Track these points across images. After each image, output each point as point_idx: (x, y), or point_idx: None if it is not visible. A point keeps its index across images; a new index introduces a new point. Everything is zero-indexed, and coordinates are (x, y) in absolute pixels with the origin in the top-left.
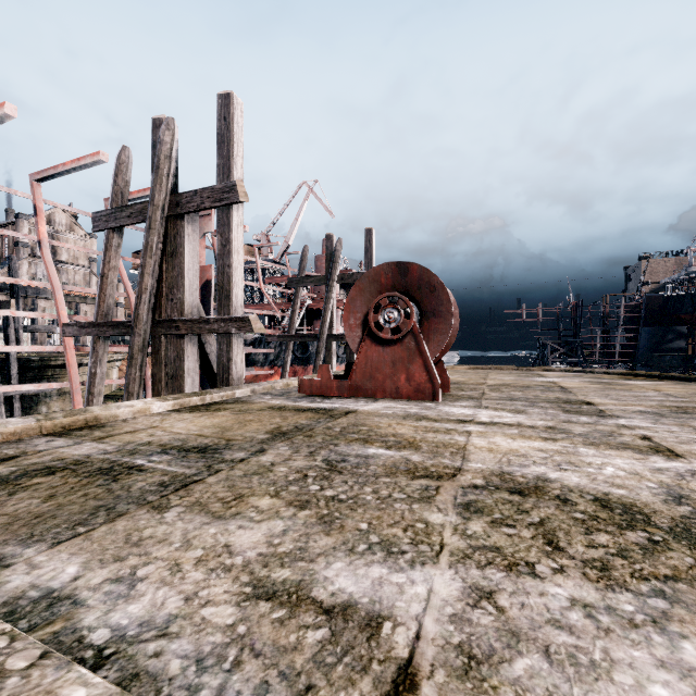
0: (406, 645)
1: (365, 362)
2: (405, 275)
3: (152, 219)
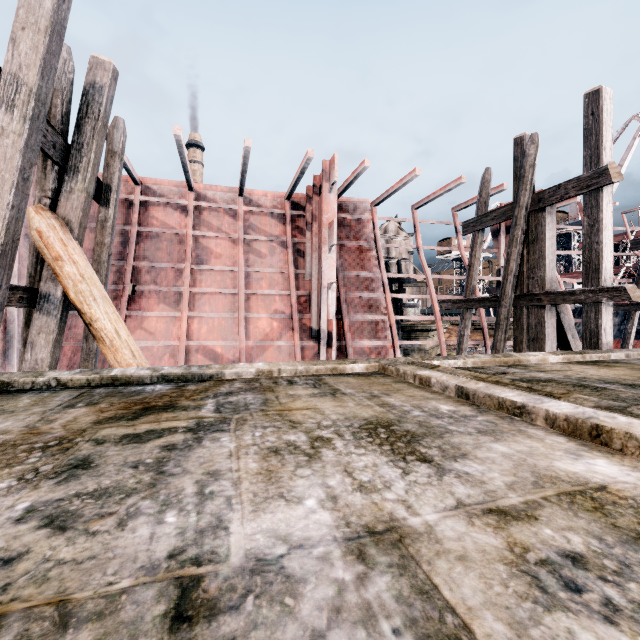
0: None
1: None
2: None
3: (517, 217)
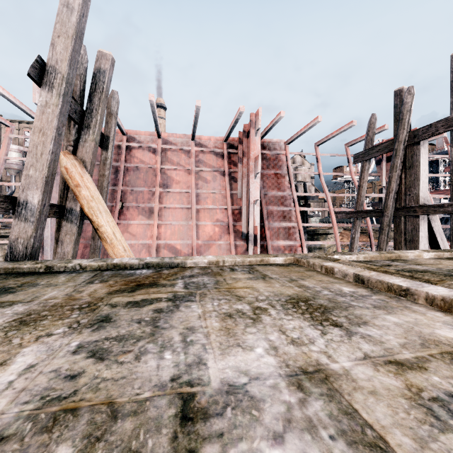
0: None
1: None
2: None
3: (397, 149)
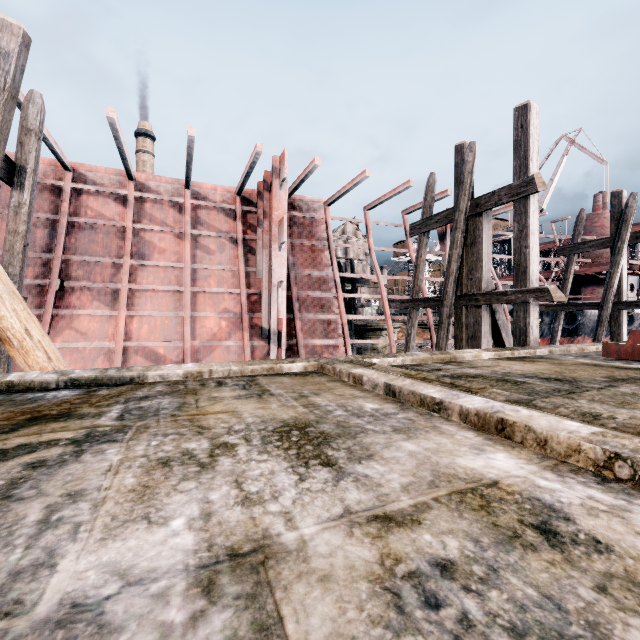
0: None
1: None
2: None
3: (458, 221)
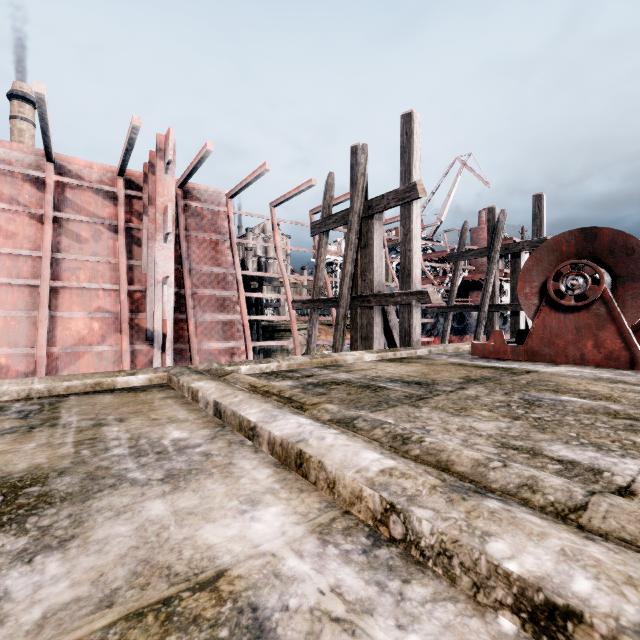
0: (623, 482)
1: (543, 329)
2: (591, 241)
3: (352, 222)
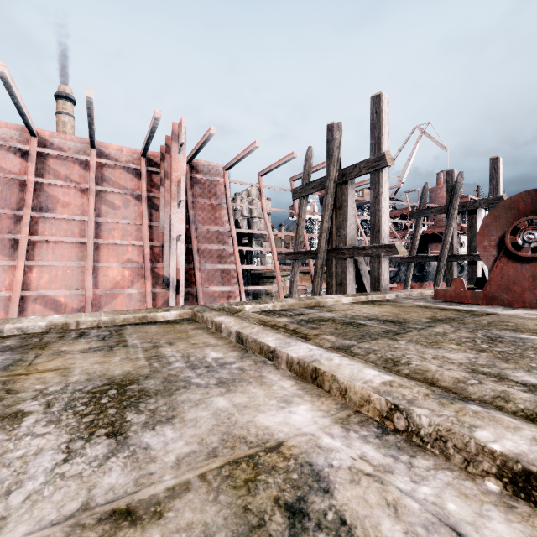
0: None
1: (501, 277)
2: None
3: (328, 187)
